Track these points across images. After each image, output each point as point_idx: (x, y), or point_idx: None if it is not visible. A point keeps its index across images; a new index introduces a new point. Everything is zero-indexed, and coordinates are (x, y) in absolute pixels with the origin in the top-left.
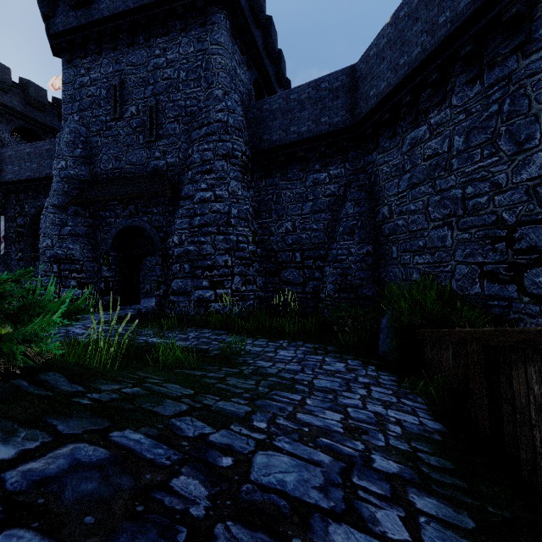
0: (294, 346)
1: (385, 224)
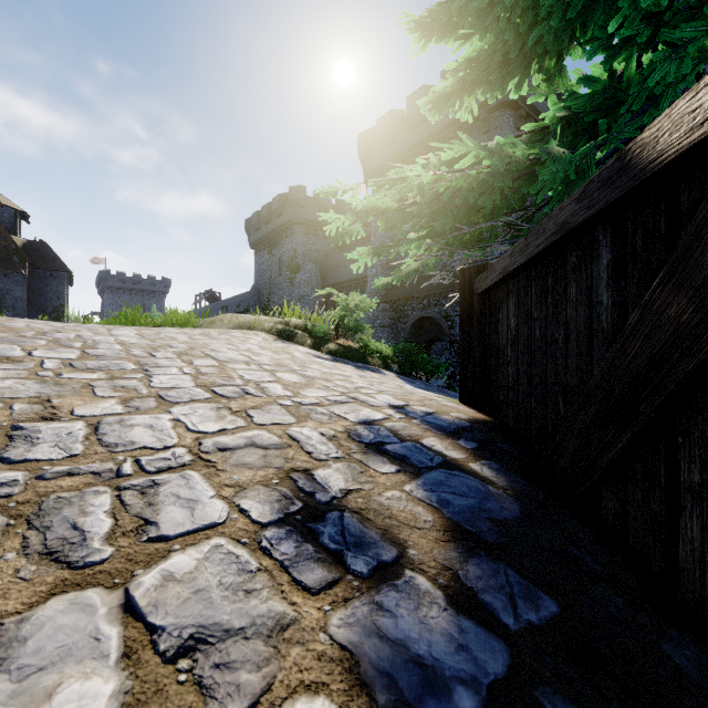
0: None
1: None
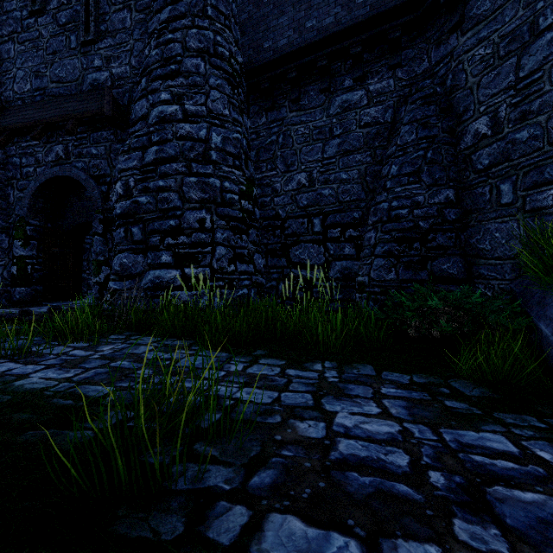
0: (360, 382)
1: (481, 149)
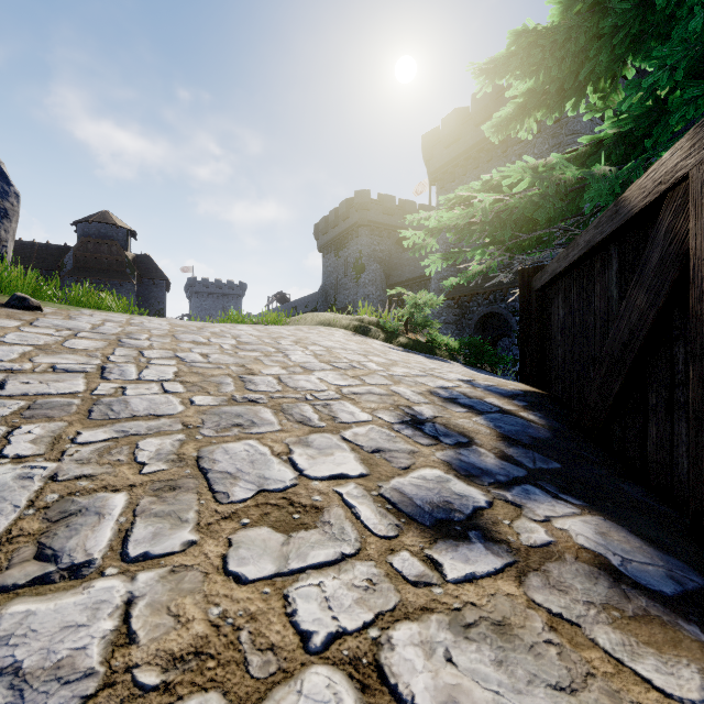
0: None
1: None
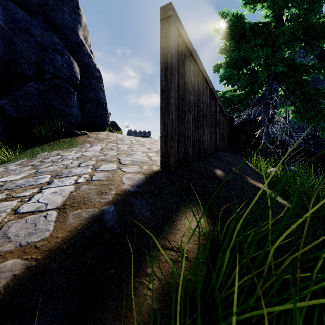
0: None
1: None
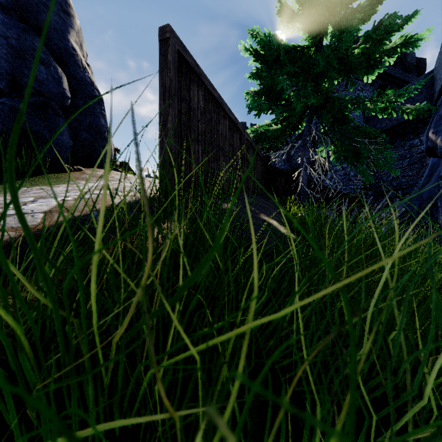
0: None
1: None
